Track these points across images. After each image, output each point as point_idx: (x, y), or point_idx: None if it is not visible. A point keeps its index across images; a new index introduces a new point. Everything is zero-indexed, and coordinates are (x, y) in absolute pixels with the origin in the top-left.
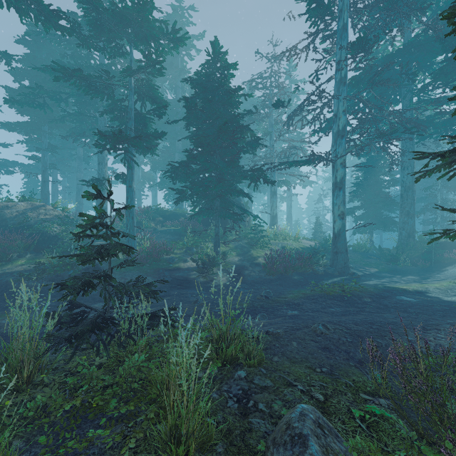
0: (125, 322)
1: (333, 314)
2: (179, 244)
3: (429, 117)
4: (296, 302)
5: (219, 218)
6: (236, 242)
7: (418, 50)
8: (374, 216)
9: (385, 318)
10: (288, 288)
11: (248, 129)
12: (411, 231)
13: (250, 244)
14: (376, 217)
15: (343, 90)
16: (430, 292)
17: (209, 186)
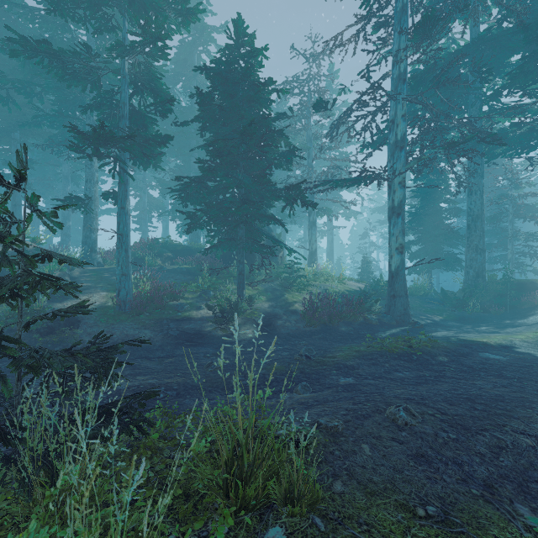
0: (50, 426)
1: (404, 382)
2: (192, 285)
3: (502, 131)
4: (349, 364)
5: (243, 251)
6: (266, 284)
7: (489, 48)
8: (433, 253)
9: (481, 389)
10: (334, 344)
11: (281, 135)
12: (480, 270)
13: (284, 285)
14: (436, 254)
15: (403, 89)
16: (518, 346)
17: (229, 208)
